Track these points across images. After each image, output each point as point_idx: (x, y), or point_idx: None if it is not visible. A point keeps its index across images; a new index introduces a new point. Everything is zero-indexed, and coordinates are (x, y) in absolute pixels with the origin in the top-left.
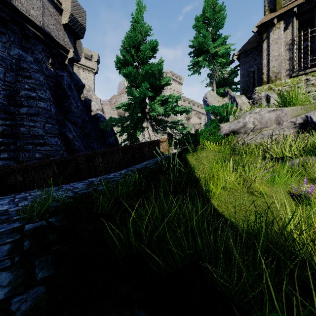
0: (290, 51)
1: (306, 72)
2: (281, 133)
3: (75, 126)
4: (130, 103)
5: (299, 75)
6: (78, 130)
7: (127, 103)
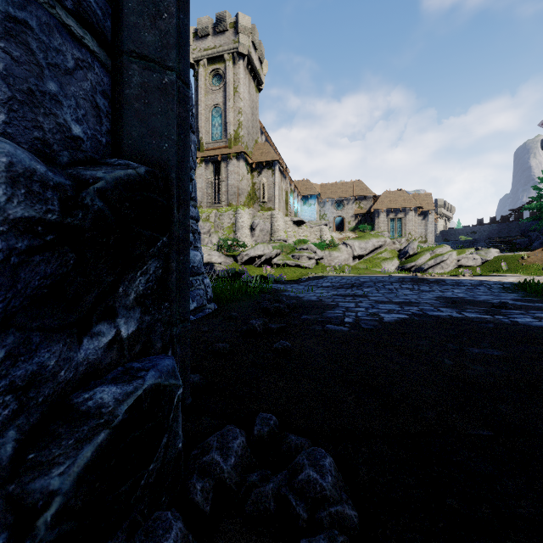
0: (208, 187)
1: (216, 206)
2: None
3: None
4: None
5: (213, 207)
6: None
7: None
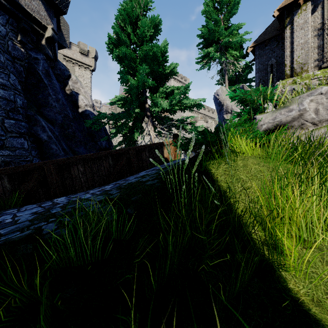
0: (319, 37)
1: None
2: None
3: (53, 124)
4: (127, 98)
5: None
6: (56, 129)
7: (123, 97)
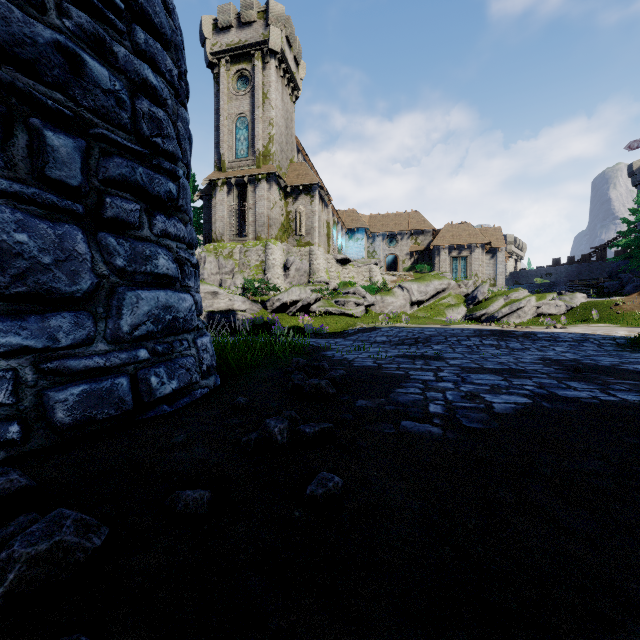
0: (232, 216)
1: (242, 240)
2: None
3: None
4: None
5: (238, 241)
6: None
7: None
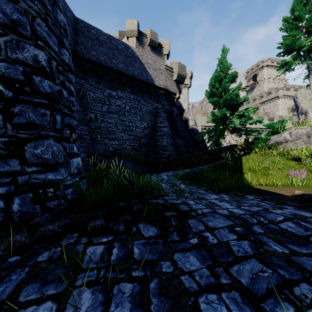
0: None
1: None
2: (309, 142)
3: (180, 138)
4: (215, 119)
5: None
6: (182, 141)
7: (213, 119)
